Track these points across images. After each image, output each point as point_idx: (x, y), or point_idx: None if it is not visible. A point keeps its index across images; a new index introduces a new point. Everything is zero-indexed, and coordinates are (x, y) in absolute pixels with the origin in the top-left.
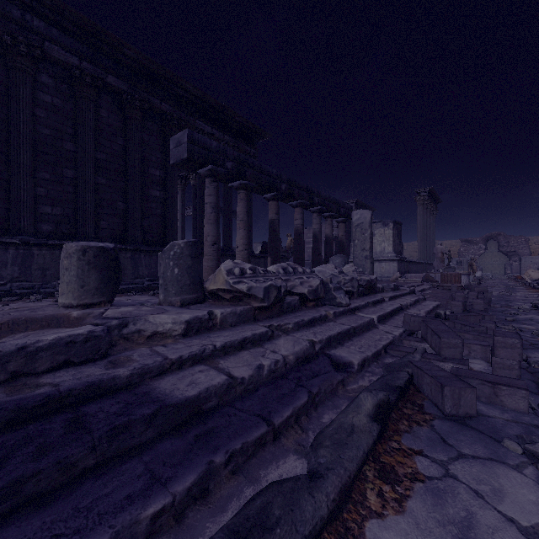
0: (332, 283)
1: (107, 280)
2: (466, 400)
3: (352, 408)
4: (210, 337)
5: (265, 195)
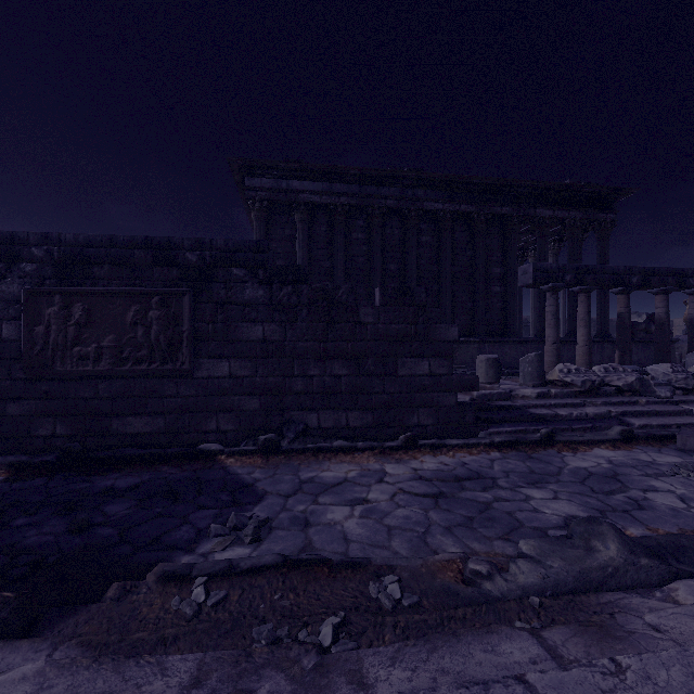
0: (654, 380)
1: (497, 373)
2: (690, 443)
3: (610, 430)
4: (548, 400)
5: (611, 290)
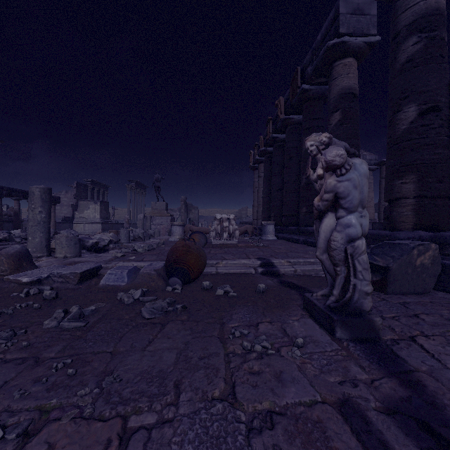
0: (15, 236)
1: None
2: None
3: None
4: None
5: None
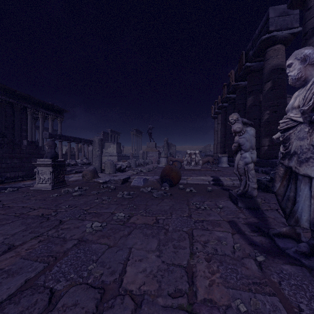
0: (78, 162)
1: None
2: None
3: (73, 171)
4: None
5: (67, 141)
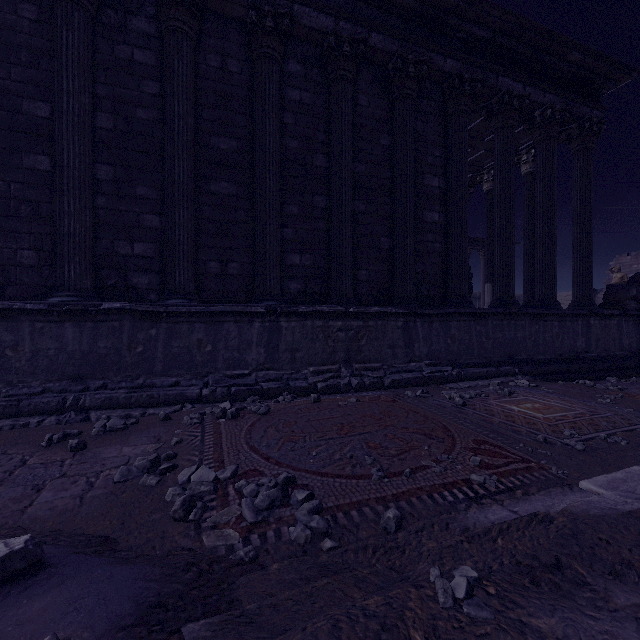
0: None
1: None
2: None
3: None
4: None
5: None
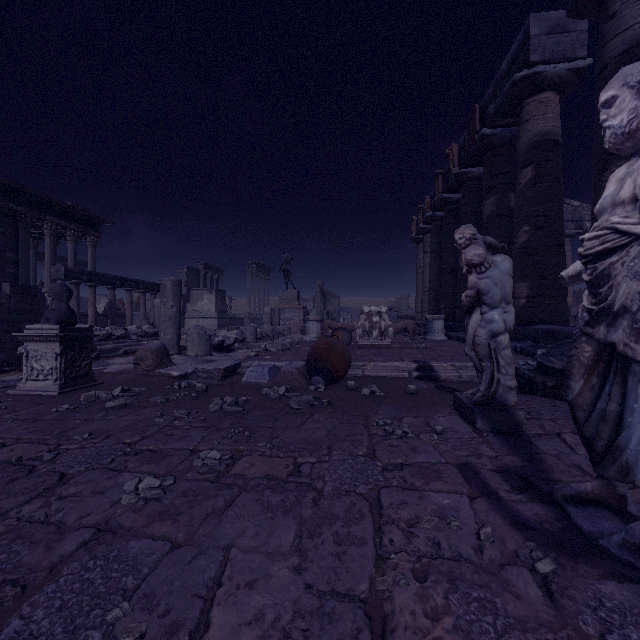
0: (131, 332)
1: None
2: None
3: (120, 351)
4: None
5: (107, 287)
